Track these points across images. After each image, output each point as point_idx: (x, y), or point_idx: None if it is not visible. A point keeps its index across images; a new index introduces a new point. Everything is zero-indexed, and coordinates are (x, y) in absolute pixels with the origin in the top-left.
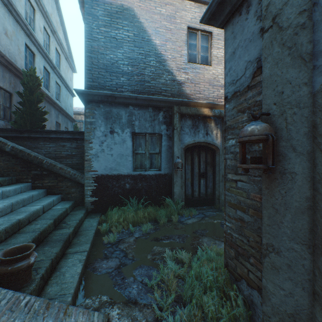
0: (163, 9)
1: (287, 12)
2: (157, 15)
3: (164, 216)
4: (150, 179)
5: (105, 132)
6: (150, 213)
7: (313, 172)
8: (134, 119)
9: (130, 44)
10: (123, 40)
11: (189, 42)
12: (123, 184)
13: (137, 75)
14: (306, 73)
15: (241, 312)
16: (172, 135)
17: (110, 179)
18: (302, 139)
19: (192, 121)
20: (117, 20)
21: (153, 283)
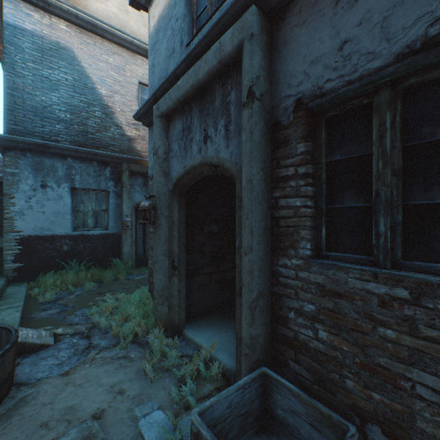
0: (111, 58)
1: (160, 151)
2: (103, 63)
3: (111, 276)
4: (95, 240)
5: (34, 185)
6: (94, 274)
7: (169, 224)
8: (74, 173)
9: (69, 88)
10: (59, 82)
11: (141, 97)
12: (60, 246)
13: (78, 125)
14: (167, 181)
15: (151, 309)
16: (122, 193)
17: (41, 241)
18: (165, 209)
19: (144, 179)
20: (51, 58)
21: (93, 312)
